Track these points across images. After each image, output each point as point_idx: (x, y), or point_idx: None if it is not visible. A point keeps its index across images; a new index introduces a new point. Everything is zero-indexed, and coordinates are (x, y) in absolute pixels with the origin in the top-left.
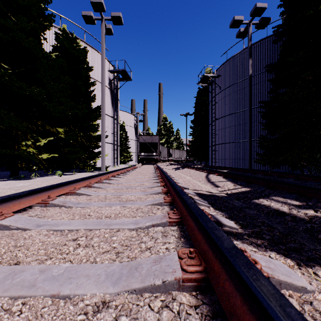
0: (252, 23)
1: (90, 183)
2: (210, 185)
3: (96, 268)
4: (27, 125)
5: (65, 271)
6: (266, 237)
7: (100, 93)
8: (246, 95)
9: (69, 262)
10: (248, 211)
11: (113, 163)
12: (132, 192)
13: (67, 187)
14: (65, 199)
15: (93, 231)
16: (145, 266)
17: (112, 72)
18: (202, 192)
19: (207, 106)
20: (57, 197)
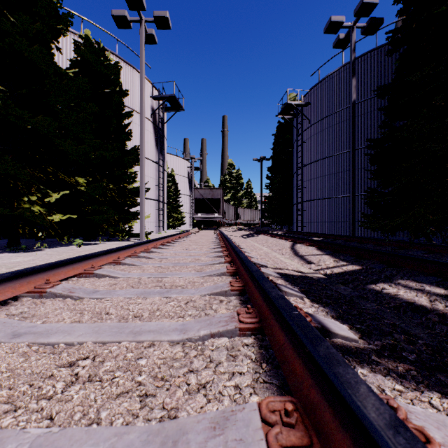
0: (356, 26)
1: (118, 258)
2: (299, 260)
3: (95, 440)
4: (32, 173)
5: None
6: (408, 357)
7: (138, 128)
8: (346, 130)
9: (47, 421)
10: (363, 304)
11: (158, 228)
12: (181, 272)
13: (81, 264)
14: (74, 285)
15: (107, 346)
16: (194, 437)
17: (156, 99)
18: (288, 272)
19: (290, 147)
20: (64, 280)
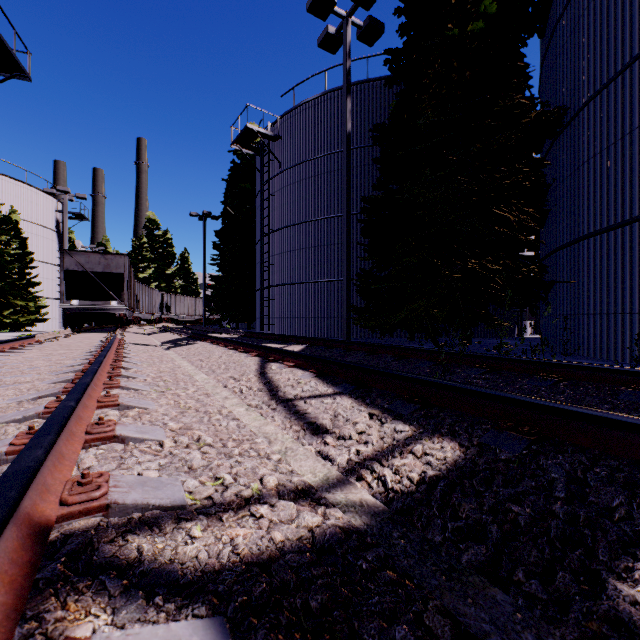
0: (351, 20)
1: None
2: (288, 420)
3: None
4: None
5: None
6: None
7: None
8: (331, 186)
9: None
10: None
11: None
12: None
13: None
14: None
15: None
16: None
17: None
18: (274, 540)
19: (251, 205)
20: None
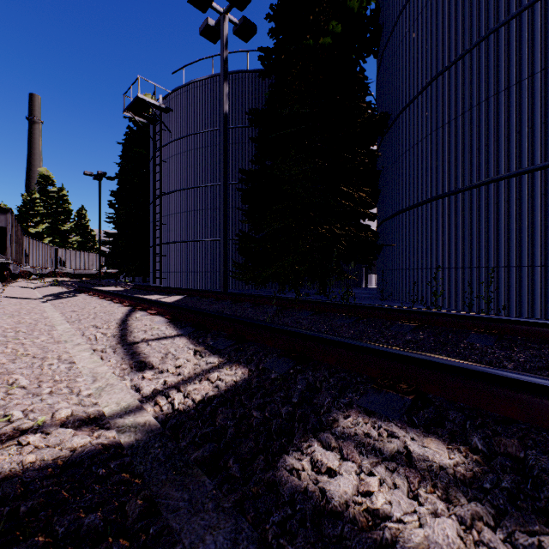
0: (228, 17)
1: None
2: (121, 360)
3: None
4: None
5: None
6: None
7: None
8: (216, 158)
9: None
10: None
11: None
12: None
13: None
14: None
15: None
16: None
17: None
18: (23, 462)
19: (147, 168)
20: None
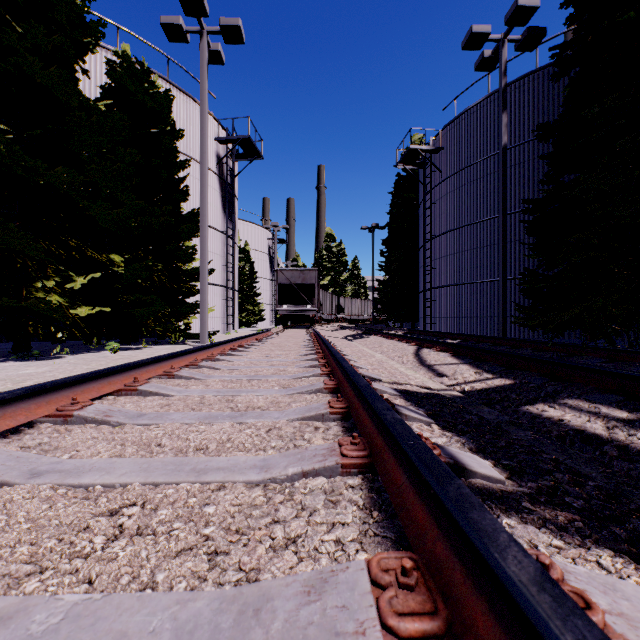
0: (507, 39)
1: (171, 369)
2: (426, 372)
3: (151, 609)
4: (48, 248)
5: (67, 619)
6: (573, 503)
7: (198, 184)
8: (494, 187)
9: (84, 586)
10: (515, 432)
11: (226, 326)
12: (261, 388)
13: (119, 378)
14: (112, 407)
15: (161, 488)
16: (282, 604)
17: (222, 143)
18: (410, 389)
19: (415, 211)
20: (97, 400)
